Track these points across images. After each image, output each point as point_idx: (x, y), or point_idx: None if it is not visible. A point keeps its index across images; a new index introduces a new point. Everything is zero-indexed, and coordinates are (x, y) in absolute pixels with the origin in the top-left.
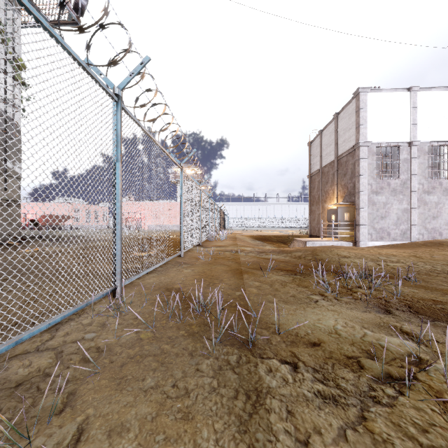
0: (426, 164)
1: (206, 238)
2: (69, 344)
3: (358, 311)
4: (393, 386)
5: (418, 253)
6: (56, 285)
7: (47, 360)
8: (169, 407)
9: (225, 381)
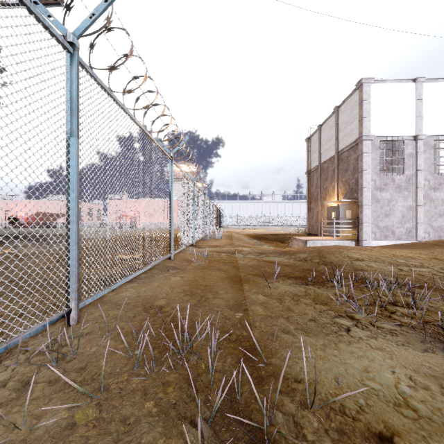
0: (432, 159)
1: (201, 237)
2: None
3: (415, 349)
4: None
5: (437, 255)
6: (0, 303)
7: None
8: None
9: None
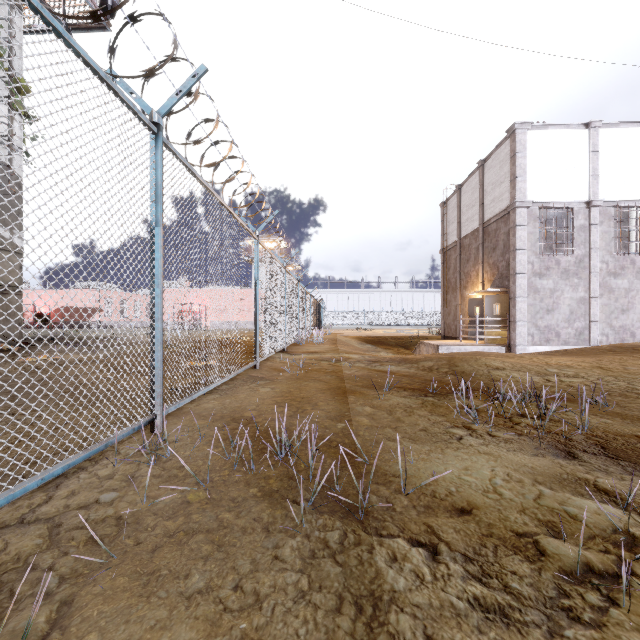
0: (612, 233)
1: (294, 340)
2: (74, 511)
3: (525, 454)
4: (597, 587)
5: (603, 363)
6: (66, 413)
7: (33, 541)
8: (227, 629)
9: (320, 580)
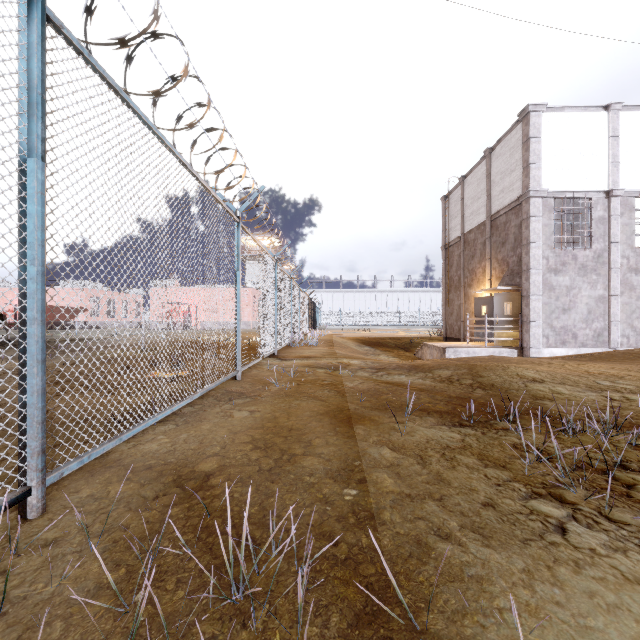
0: (633, 225)
1: (286, 343)
2: None
3: None
4: None
5: None
6: None
7: None
8: None
9: None
